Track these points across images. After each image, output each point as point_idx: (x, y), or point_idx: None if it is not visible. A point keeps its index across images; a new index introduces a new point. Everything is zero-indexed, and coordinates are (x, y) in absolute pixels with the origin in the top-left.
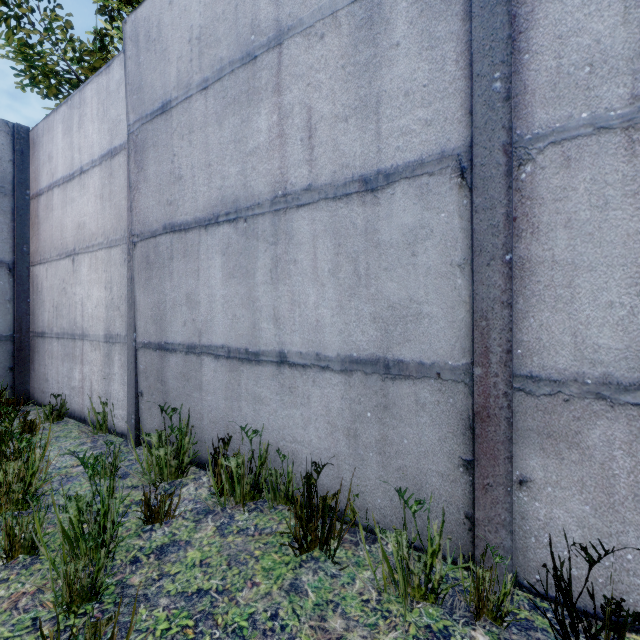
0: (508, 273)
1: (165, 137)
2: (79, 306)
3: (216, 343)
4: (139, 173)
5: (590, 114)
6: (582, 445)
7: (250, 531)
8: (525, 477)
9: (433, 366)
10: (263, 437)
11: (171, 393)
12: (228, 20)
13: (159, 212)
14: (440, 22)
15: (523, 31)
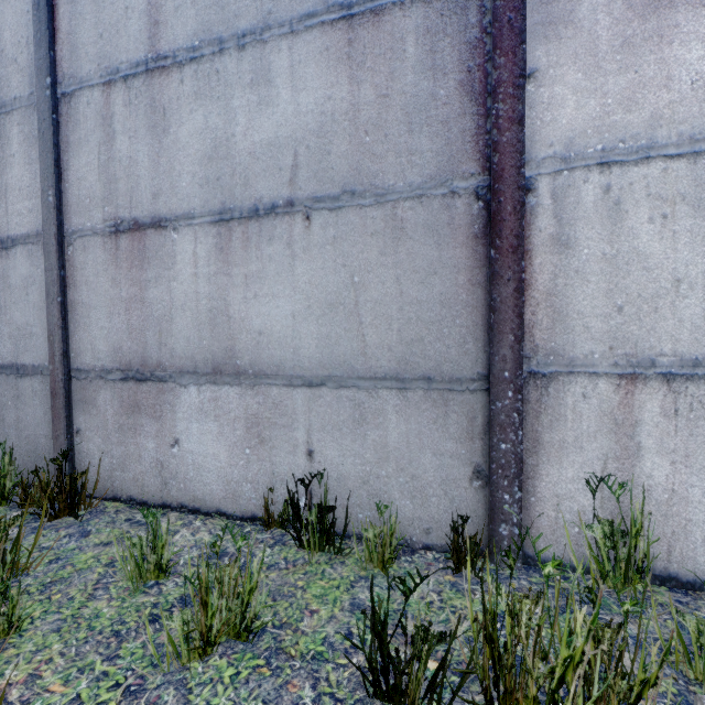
0: (60, 309)
1: None
2: None
3: None
4: None
5: (91, 224)
6: (97, 405)
7: None
8: (79, 428)
9: (39, 367)
10: None
11: None
12: None
13: None
14: (33, 150)
15: (66, 170)
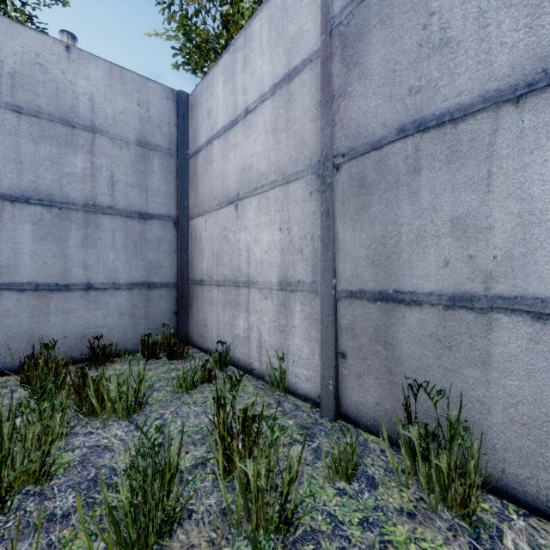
0: None
1: None
2: (244, 252)
3: (540, 293)
4: (350, 72)
5: None
6: None
7: None
8: None
9: None
10: None
11: (406, 362)
12: None
13: (390, 111)
14: None
15: None
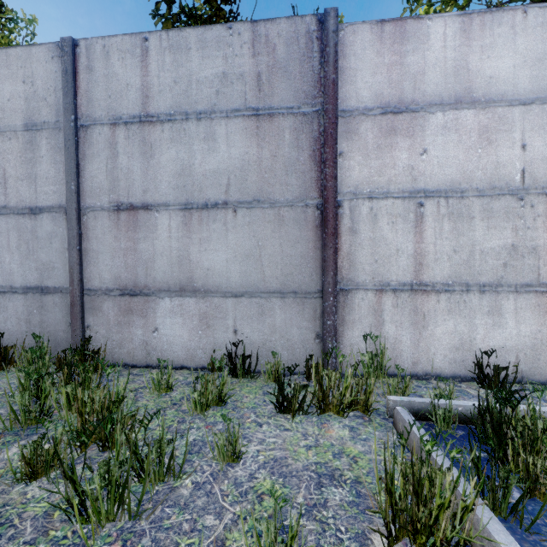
0: (78, 253)
1: None
2: None
3: None
4: None
5: (100, 204)
6: (102, 310)
7: None
8: (89, 325)
9: (59, 288)
10: None
11: None
12: None
13: None
14: (58, 155)
15: (83, 170)
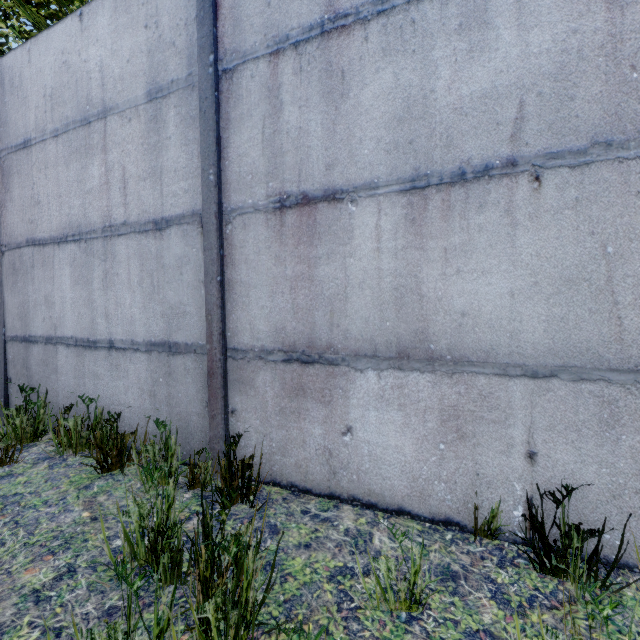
0: (219, 288)
1: (27, 168)
2: None
3: (67, 335)
4: (6, 193)
5: (252, 201)
6: (255, 386)
7: (74, 465)
8: (234, 408)
9: (192, 345)
10: (100, 404)
11: (34, 377)
12: (71, 89)
13: (23, 228)
14: (190, 130)
15: (225, 148)
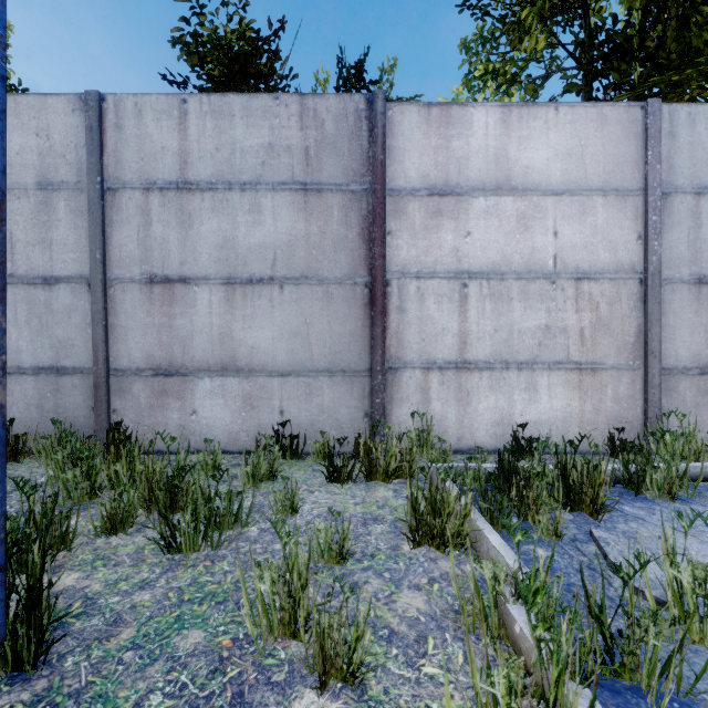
0: (104, 329)
1: None
2: None
3: None
4: None
5: (130, 276)
6: (132, 393)
7: None
8: (115, 409)
9: (80, 368)
10: None
11: None
12: None
13: None
14: (79, 220)
15: (109, 238)
